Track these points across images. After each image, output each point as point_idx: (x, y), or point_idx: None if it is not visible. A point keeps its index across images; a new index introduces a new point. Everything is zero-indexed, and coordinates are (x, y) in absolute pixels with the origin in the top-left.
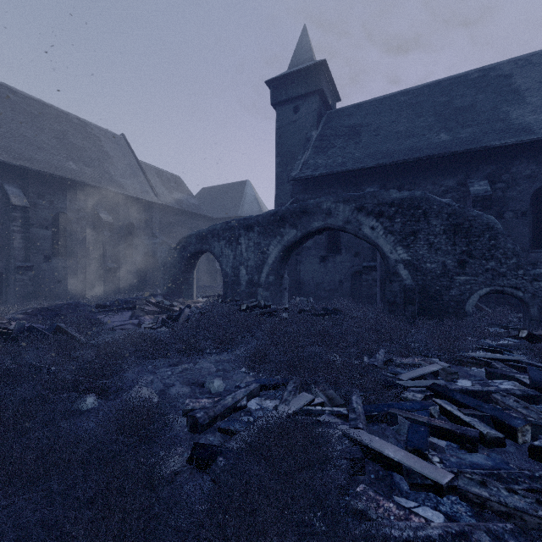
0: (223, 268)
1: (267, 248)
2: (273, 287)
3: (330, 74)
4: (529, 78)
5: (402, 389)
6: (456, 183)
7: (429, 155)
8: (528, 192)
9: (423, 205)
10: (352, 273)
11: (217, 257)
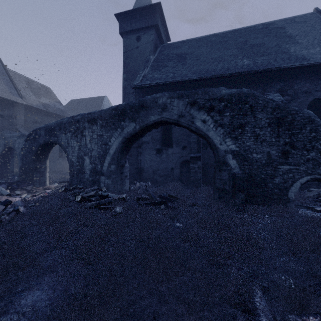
0: (69, 157)
1: (108, 140)
2: (114, 175)
3: (163, 16)
4: (296, 29)
5: None
6: None
7: (239, 72)
8: (305, 103)
9: (249, 100)
10: (181, 162)
11: (63, 148)
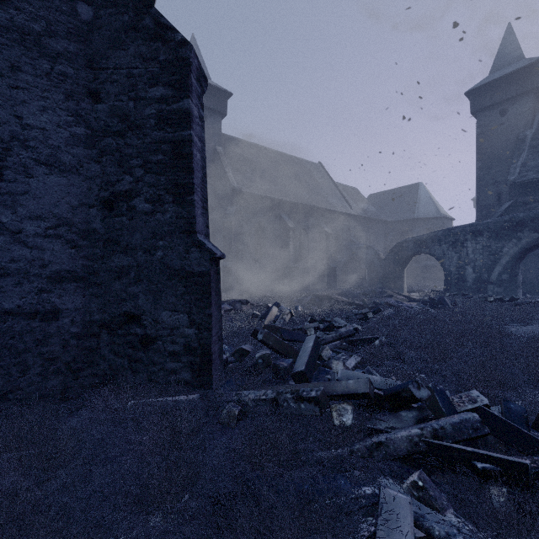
0: (446, 267)
1: (499, 250)
2: (507, 284)
3: None
4: None
5: None
6: None
7: None
8: None
9: None
10: None
11: (438, 259)
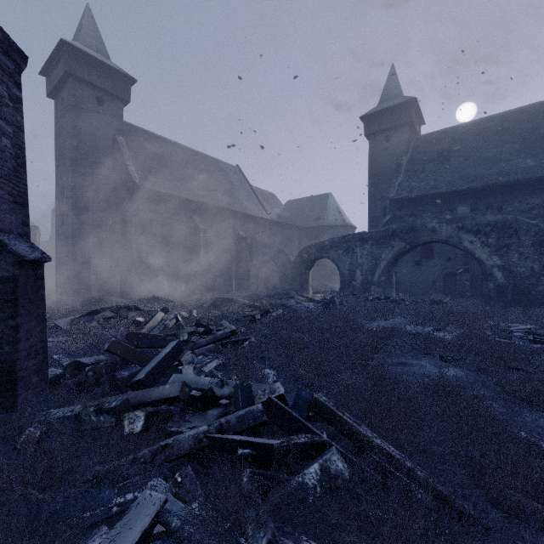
0: (341, 270)
1: (379, 256)
2: (384, 285)
3: (418, 107)
4: None
5: (511, 330)
6: (541, 201)
7: (517, 180)
8: None
9: (514, 226)
10: (444, 274)
11: (335, 263)
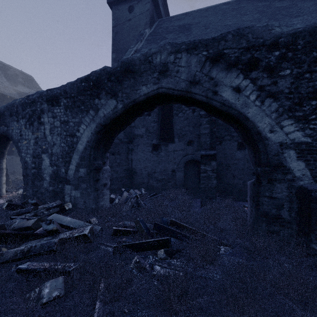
0: (22, 156)
1: (76, 128)
2: (84, 184)
3: None
4: None
5: None
6: None
7: None
8: None
9: None
10: (185, 162)
11: (15, 142)
